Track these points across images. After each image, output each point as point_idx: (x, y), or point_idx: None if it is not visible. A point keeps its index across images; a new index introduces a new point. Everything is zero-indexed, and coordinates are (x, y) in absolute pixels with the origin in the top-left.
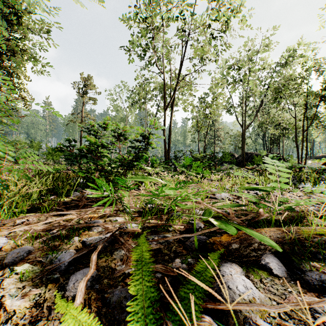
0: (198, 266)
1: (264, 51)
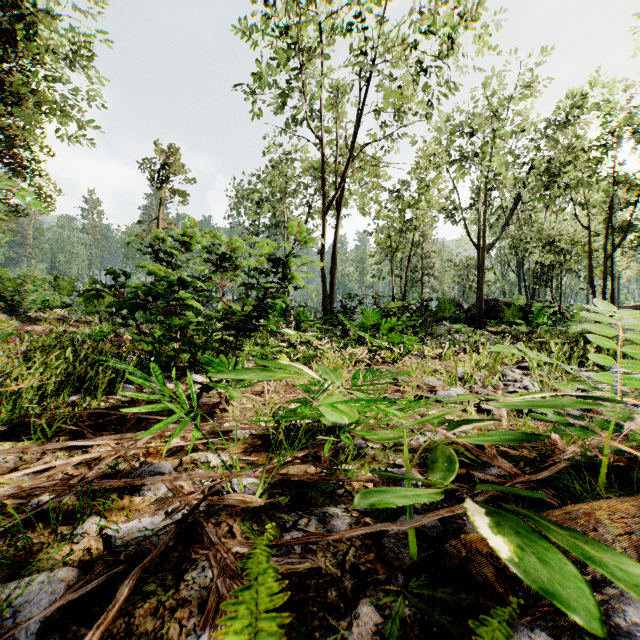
0: None
1: (523, 96)
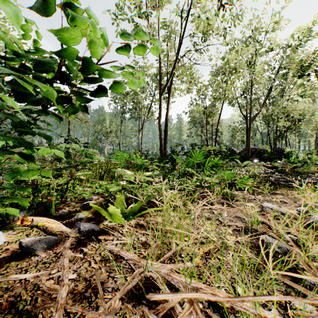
0: None
1: (275, 30)
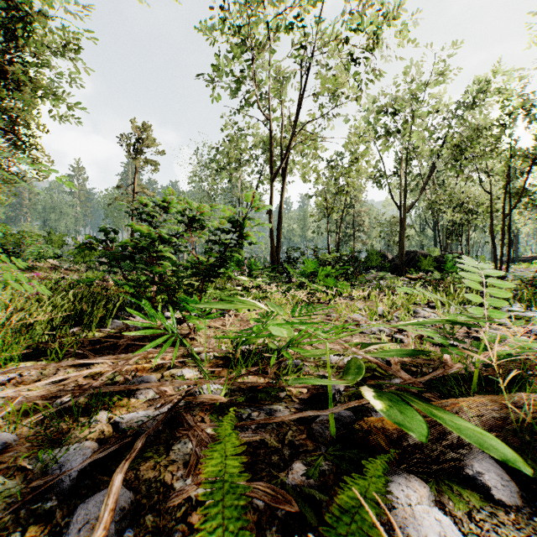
0: (343, 493)
1: (437, 82)
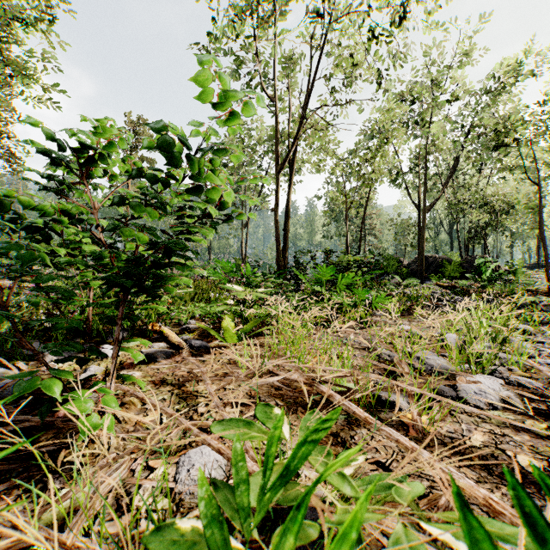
0: None
1: (463, 66)
